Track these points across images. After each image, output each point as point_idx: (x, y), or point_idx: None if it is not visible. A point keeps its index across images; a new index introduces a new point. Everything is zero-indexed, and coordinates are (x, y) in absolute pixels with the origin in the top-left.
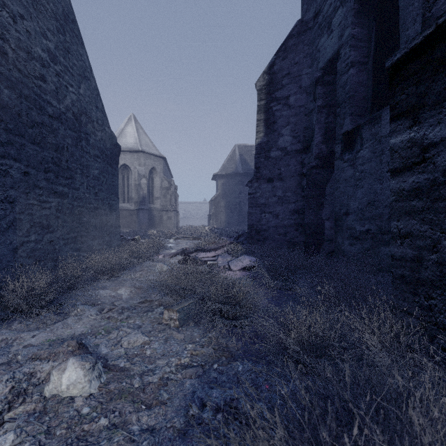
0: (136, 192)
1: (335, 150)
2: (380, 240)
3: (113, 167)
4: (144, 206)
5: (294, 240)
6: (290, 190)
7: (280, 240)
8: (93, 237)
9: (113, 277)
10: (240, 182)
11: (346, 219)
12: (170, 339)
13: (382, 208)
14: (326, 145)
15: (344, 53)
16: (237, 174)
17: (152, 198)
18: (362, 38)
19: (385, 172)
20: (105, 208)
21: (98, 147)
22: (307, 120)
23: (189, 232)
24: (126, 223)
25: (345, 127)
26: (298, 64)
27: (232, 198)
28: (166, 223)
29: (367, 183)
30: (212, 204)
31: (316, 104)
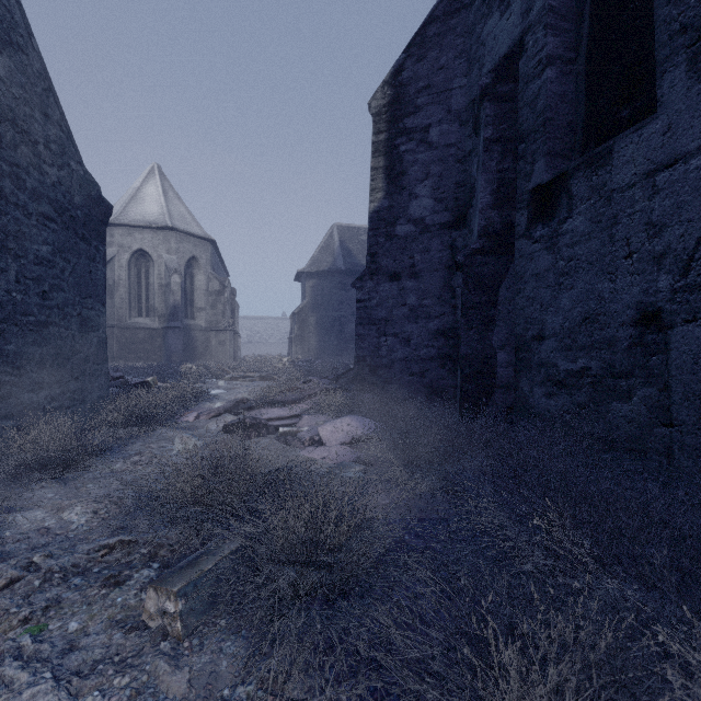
0: (162, 299)
1: (516, 220)
2: (610, 390)
3: (90, 244)
4: (176, 323)
5: (438, 384)
6: (430, 295)
7: (413, 384)
8: (35, 386)
9: (71, 472)
10: (341, 285)
11: (538, 348)
12: (144, 697)
13: (616, 327)
14: (499, 212)
15: (534, 41)
16: (337, 272)
17: (191, 310)
18: (567, 15)
19: (622, 258)
20: (69, 323)
21: (50, 198)
22: (461, 170)
23: (254, 367)
24: (144, 351)
25: (535, 177)
26: (445, 69)
27: (328, 310)
28: (217, 351)
29: (582, 280)
30: (296, 320)
31: (480, 139)
